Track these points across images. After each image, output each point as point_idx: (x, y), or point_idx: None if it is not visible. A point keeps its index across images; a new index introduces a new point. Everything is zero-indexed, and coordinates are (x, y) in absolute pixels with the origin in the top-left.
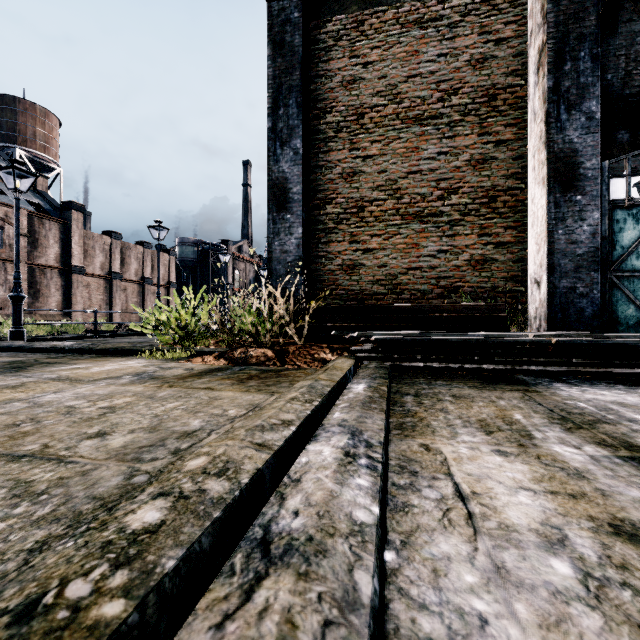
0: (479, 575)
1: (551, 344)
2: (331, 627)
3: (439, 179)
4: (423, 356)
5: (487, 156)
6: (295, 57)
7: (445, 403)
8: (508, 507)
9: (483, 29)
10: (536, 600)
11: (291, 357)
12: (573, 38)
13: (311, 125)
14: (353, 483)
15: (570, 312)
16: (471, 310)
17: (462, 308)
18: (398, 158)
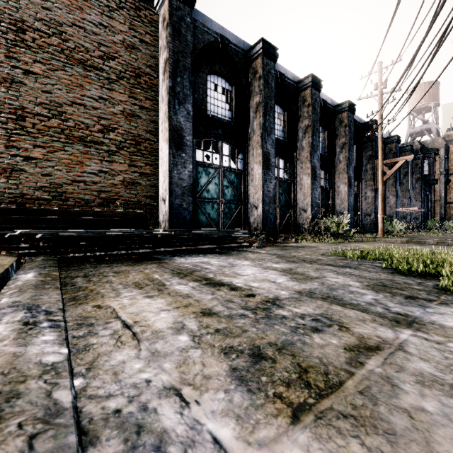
0: (144, 361)
1: (171, 235)
2: (38, 437)
3: (100, 117)
4: (89, 248)
5: (135, 113)
6: None
7: (109, 277)
8: (156, 322)
9: (132, 26)
10: (174, 357)
11: None
12: (181, 65)
13: None
14: (38, 341)
15: (180, 218)
16: (125, 215)
17: (118, 213)
18: (63, 86)
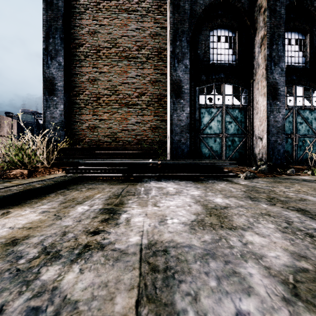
0: None
1: (160, 164)
2: None
3: (136, 88)
4: (102, 171)
5: (157, 79)
6: (59, 12)
7: (76, 191)
8: None
9: (156, 21)
10: None
11: (37, 174)
12: (180, 31)
13: (71, 51)
14: None
15: (179, 151)
16: (140, 149)
17: (137, 148)
18: (117, 75)
